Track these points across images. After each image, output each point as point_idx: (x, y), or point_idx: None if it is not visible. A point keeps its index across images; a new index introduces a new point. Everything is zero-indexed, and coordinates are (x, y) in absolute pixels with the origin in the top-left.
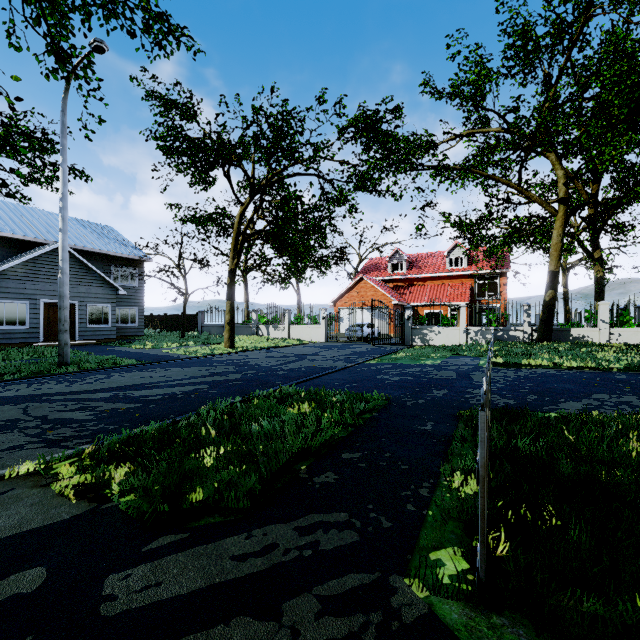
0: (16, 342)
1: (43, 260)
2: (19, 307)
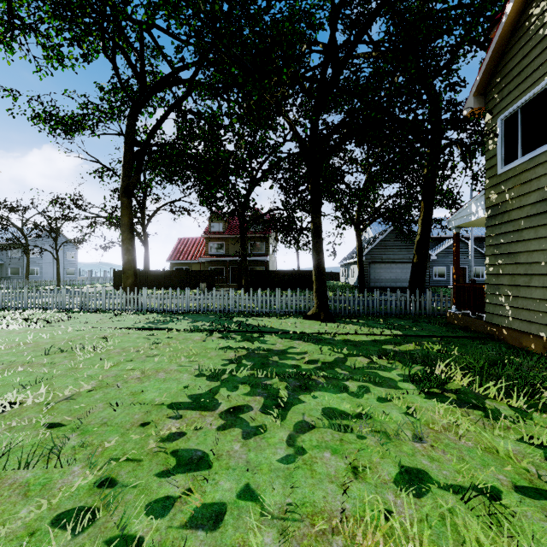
0: (441, 285)
1: (451, 247)
2: (442, 269)
